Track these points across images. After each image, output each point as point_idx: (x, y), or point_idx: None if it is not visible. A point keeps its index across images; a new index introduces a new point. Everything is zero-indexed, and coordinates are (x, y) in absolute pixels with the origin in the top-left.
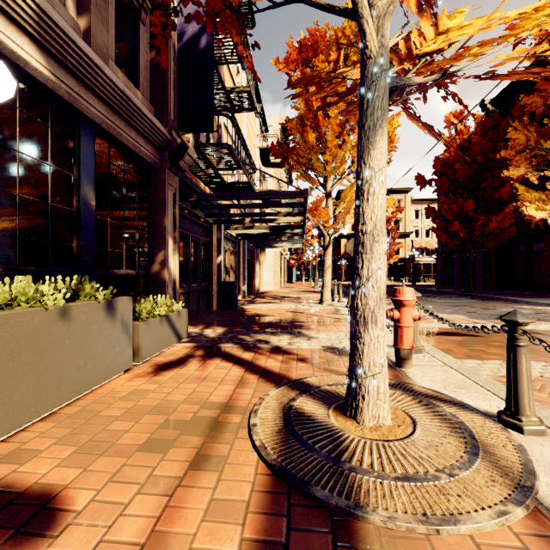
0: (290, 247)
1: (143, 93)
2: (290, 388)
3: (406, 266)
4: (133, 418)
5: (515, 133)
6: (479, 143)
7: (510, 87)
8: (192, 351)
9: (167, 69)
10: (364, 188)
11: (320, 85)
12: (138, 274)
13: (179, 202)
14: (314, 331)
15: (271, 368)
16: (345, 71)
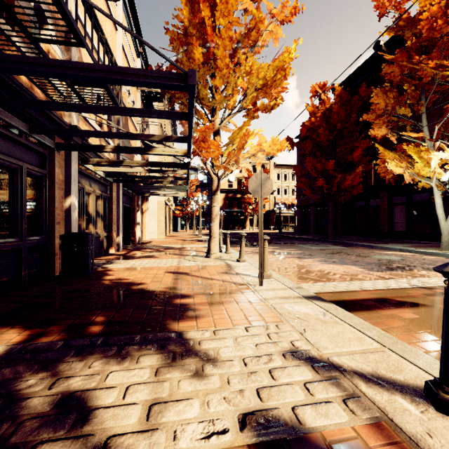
0: (175, 199)
1: None
2: None
3: (271, 217)
4: None
5: (377, 98)
6: (338, 112)
7: (353, 74)
8: None
9: None
10: None
11: None
12: None
13: None
14: (208, 325)
15: None
16: None
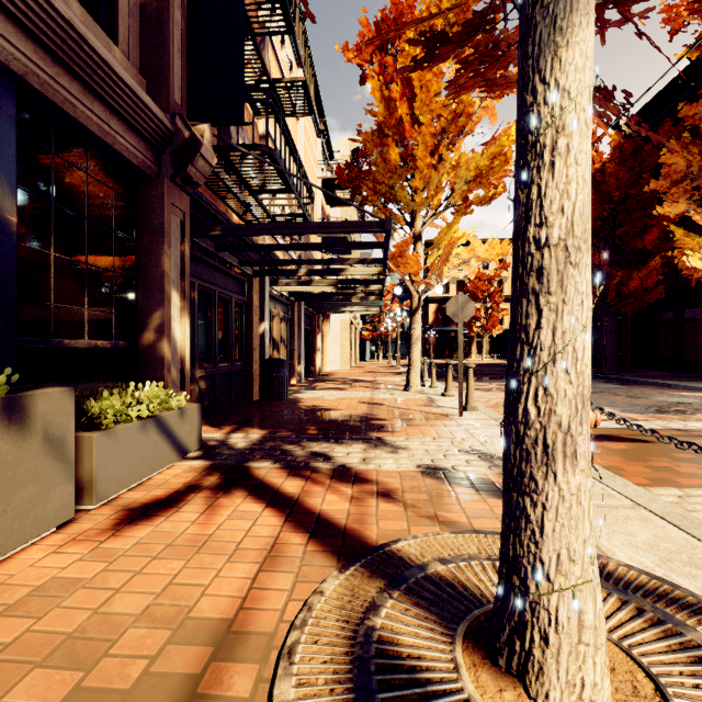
0: (362, 315)
1: (125, 52)
2: (368, 570)
3: None
4: (5, 675)
5: (671, 156)
6: (616, 173)
7: (653, 102)
8: (201, 477)
9: (167, 18)
10: (544, 139)
11: (406, 77)
12: (117, 347)
13: (195, 238)
14: (402, 435)
15: (333, 514)
16: (457, 4)
